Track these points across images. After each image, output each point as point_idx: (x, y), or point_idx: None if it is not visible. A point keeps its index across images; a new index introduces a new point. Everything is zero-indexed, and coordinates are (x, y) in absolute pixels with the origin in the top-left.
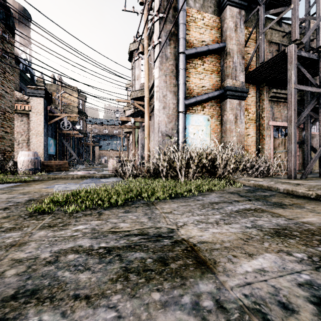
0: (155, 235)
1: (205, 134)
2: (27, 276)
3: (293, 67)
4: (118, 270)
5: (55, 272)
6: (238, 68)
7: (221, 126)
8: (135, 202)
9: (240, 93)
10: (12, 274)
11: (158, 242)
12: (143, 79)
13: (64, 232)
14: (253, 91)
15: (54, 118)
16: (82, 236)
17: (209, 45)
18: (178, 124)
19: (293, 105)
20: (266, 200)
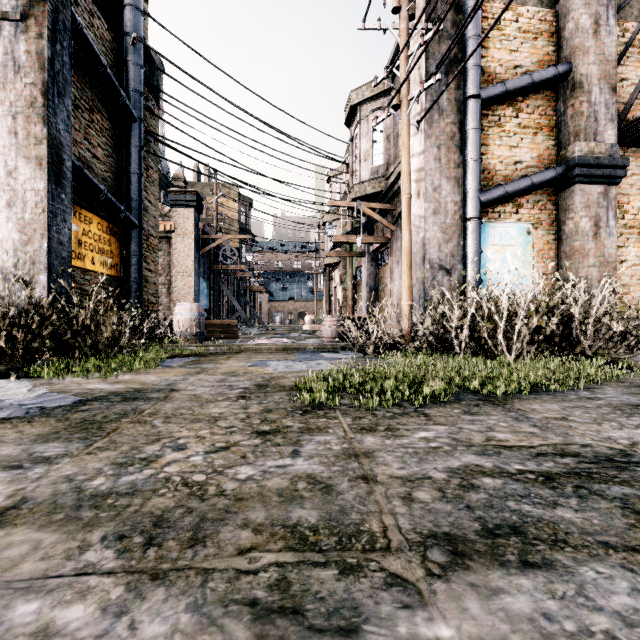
0: (602, 459)
1: (522, 263)
2: (460, 503)
3: None
4: (621, 511)
5: (502, 503)
6: (603, 115)
7: (558, 244)
8: (458, 396)
9: (607, 169)
10: (428, 498)
11: (627, 470)
12: (377, 159)
13: (408, 441)
14: (634, 162)
15: (208, 243)
16: (455, 450)
17: (534, 73)
18: (464, 244)
19: None
20: None
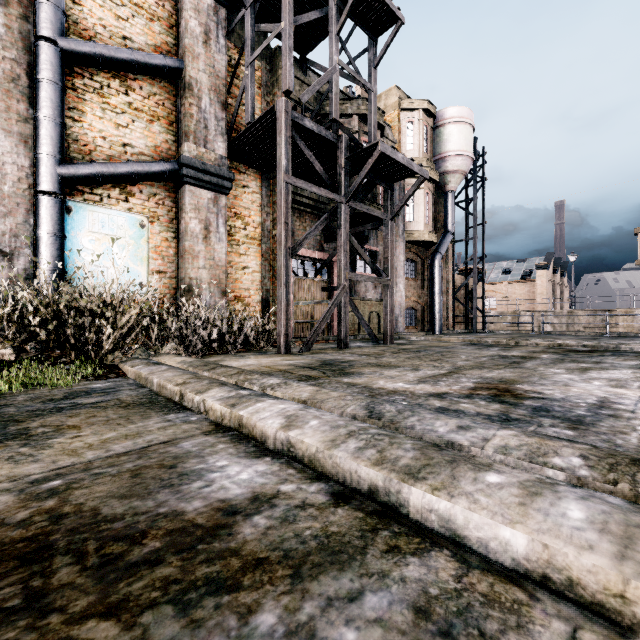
0: None
1: (134, 258)
2: None
3: (283, 141)
4: None
5: None
6: (214, 125)
7: (178, 243)
8: None
9: (216, 177)
10: None
11: None
12: None
13: None
14: (255, 181)
15: None
16: None
17: (139, 51)
18: (36, 224)
19: (284, 213)
20: (4, 427)
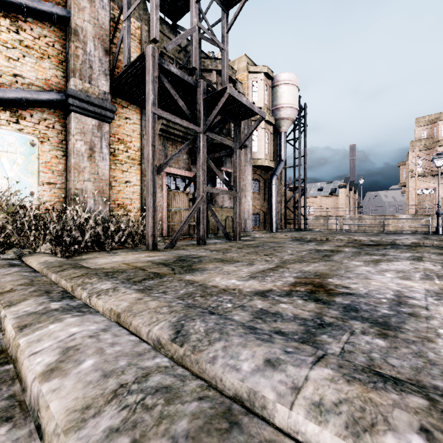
0: None
1: (25, 171)
2: None
3: (150, 79)
4: None
5: None
6: (98, 66)
7: (66, 160)
8: None
9: (99, 108)
10: None
11: None
12: None
13: None
14: (135, 115)
15: None
16: None
17: None
18: None
19: (151, 137)
20: None
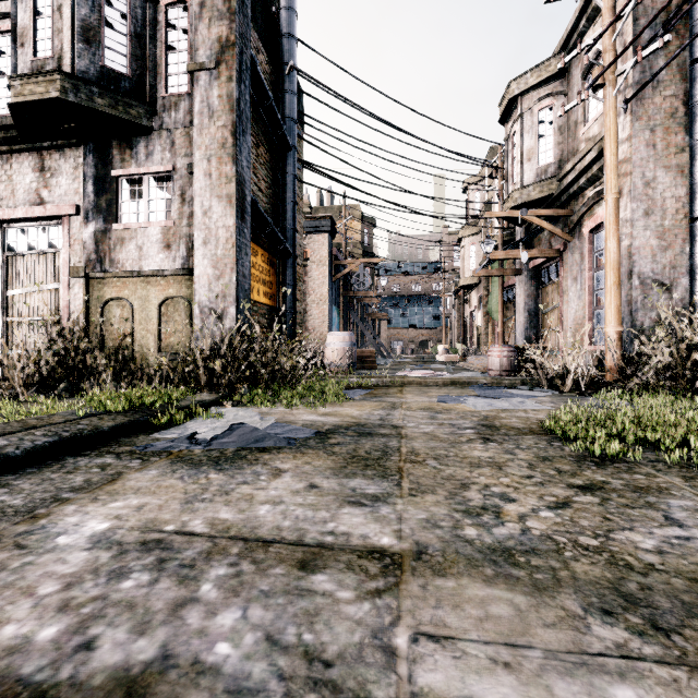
0: None
1: None
2: None
3: None
4: None
5: None
6: None
7: None
8: None
9: None
10: None
11: None
12: (545, 157)
13: None
14: None
15: (339, 269)
16: None
17: None
18: (691, 251)
19: None
20: None
